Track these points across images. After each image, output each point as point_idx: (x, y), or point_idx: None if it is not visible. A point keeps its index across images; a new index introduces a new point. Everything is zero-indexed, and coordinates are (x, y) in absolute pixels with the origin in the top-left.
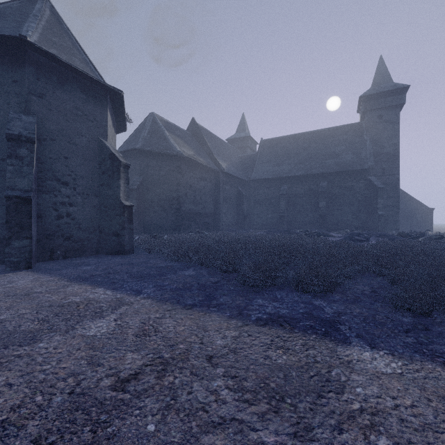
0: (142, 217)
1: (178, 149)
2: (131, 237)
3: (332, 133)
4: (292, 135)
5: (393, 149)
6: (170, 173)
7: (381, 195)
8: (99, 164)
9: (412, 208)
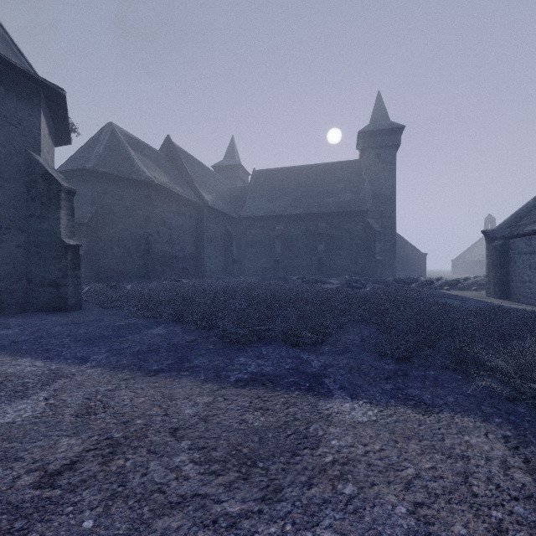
0: (95, 260)
1: (147, 173)
2: (78, 288)
3: (331, 169)
4: (289, 167)
5: (390, 191)
6: (135, 204)
7: (379, 238)
8: (27, 187)
9: (408, 254)
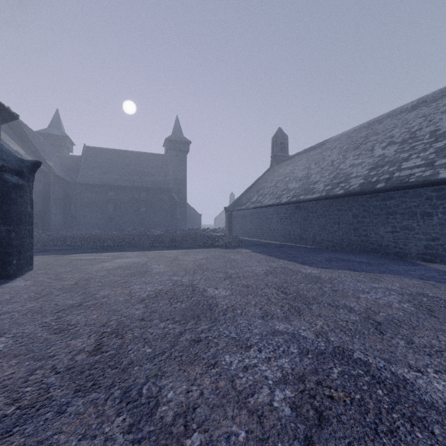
0: None
1: (13, 148)
2: None
3: (148, 157)
4: (115, 149)
5: (184, 178)
6: None
7: (178, 206)
8: None
9: (192, 214)
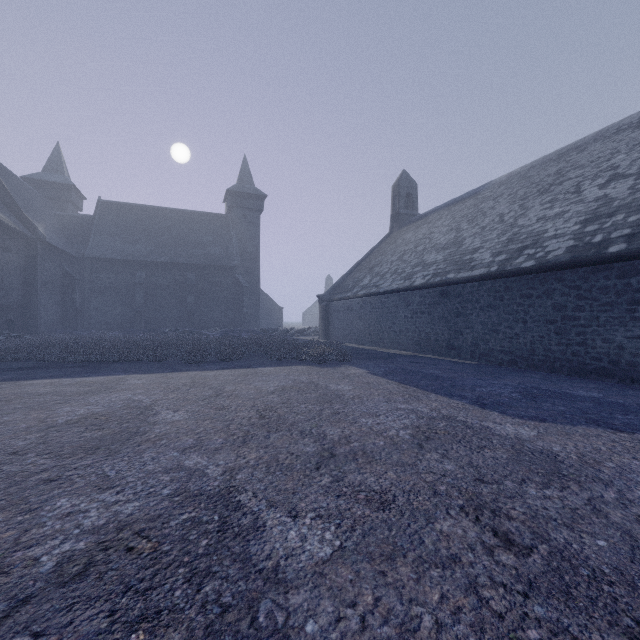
0: None
1: None
2: None
3: (199, 219)
4: (149, 206)
5: (255, 251)
6: None
7: (246, 293)
8: None
9: (269, 307)
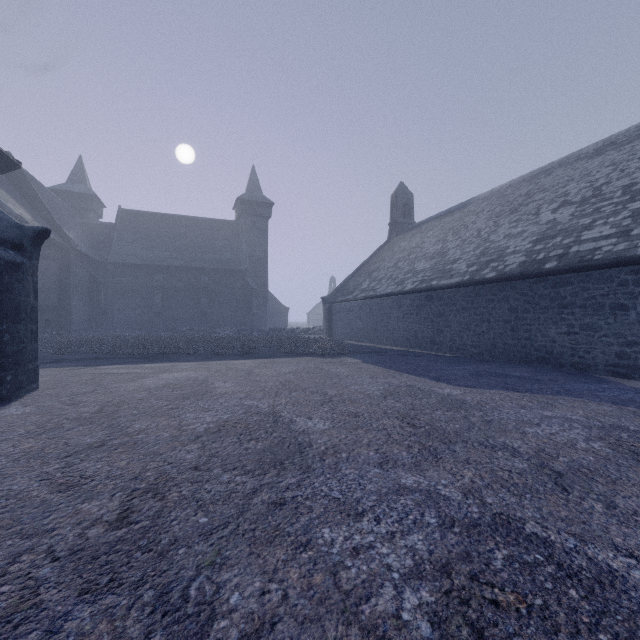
0: None
1: (15, 211)
2: None
3: (211, 226)
4: (164, 214)
5: (263, 255)
6: None
7: (255, 295)
8: None
9: (275, 307)
